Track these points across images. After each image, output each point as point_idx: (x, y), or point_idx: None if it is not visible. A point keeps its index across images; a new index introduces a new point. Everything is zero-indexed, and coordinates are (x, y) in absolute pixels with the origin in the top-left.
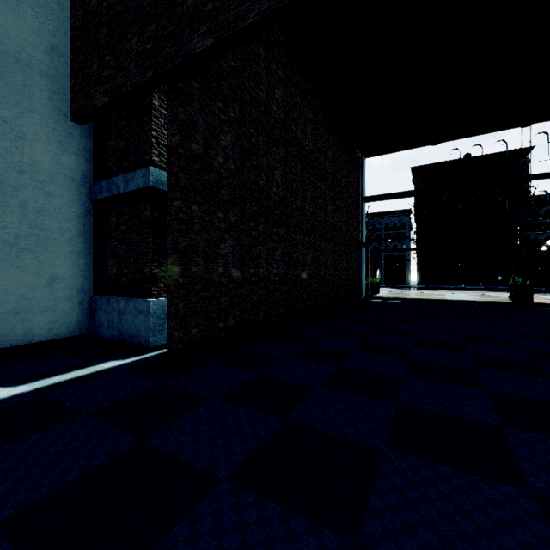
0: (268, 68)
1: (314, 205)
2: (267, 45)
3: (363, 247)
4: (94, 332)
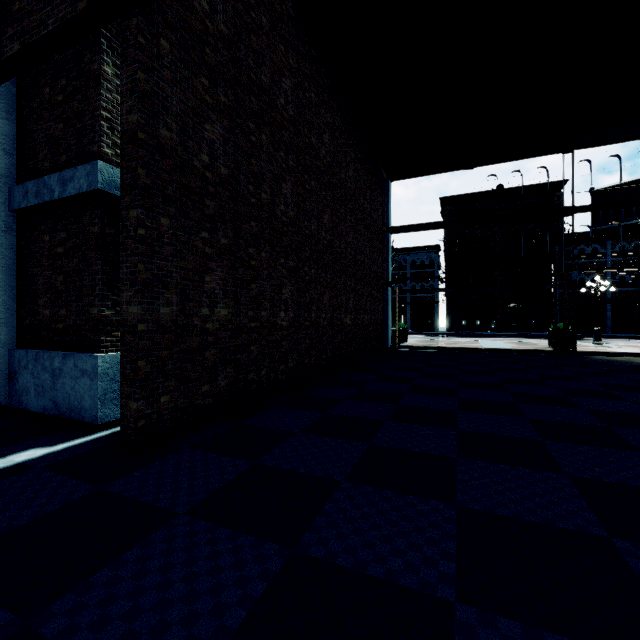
0: (273, 46)
1: (333, 233)
2: (272, 16)
3: (389, 286)
4: (17, 402)
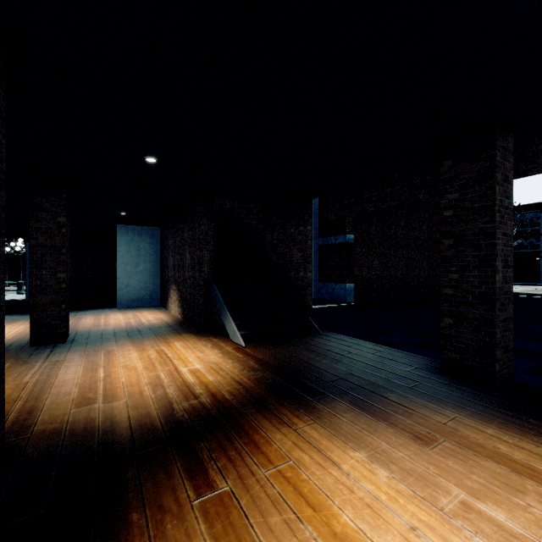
0: None
1: (429, 232)
2: None
3: None
4: (320, 297)
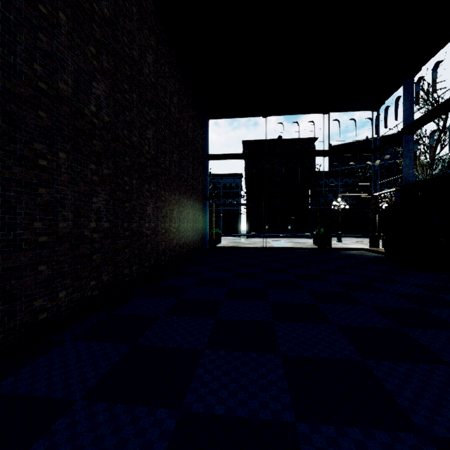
0: None
1: (157, 149)
2: None
3: (208, 200)
4: None
